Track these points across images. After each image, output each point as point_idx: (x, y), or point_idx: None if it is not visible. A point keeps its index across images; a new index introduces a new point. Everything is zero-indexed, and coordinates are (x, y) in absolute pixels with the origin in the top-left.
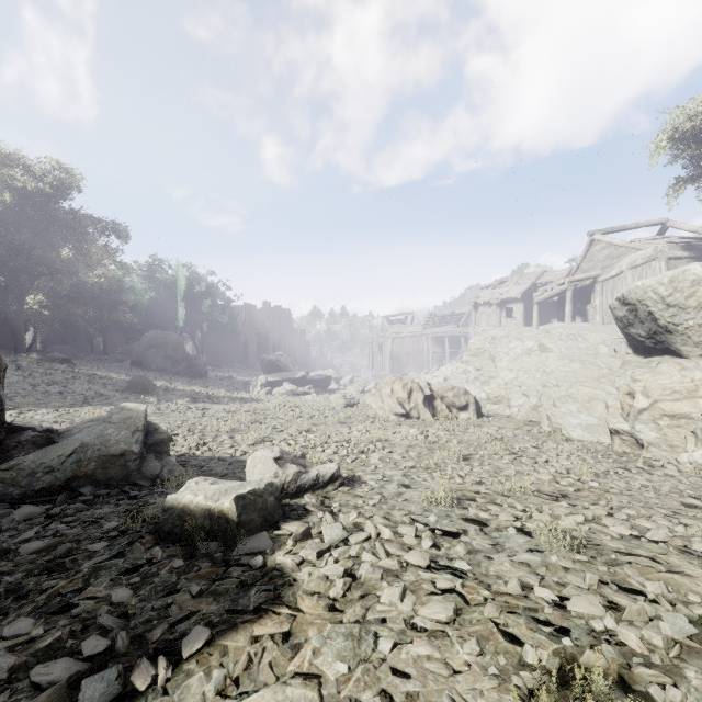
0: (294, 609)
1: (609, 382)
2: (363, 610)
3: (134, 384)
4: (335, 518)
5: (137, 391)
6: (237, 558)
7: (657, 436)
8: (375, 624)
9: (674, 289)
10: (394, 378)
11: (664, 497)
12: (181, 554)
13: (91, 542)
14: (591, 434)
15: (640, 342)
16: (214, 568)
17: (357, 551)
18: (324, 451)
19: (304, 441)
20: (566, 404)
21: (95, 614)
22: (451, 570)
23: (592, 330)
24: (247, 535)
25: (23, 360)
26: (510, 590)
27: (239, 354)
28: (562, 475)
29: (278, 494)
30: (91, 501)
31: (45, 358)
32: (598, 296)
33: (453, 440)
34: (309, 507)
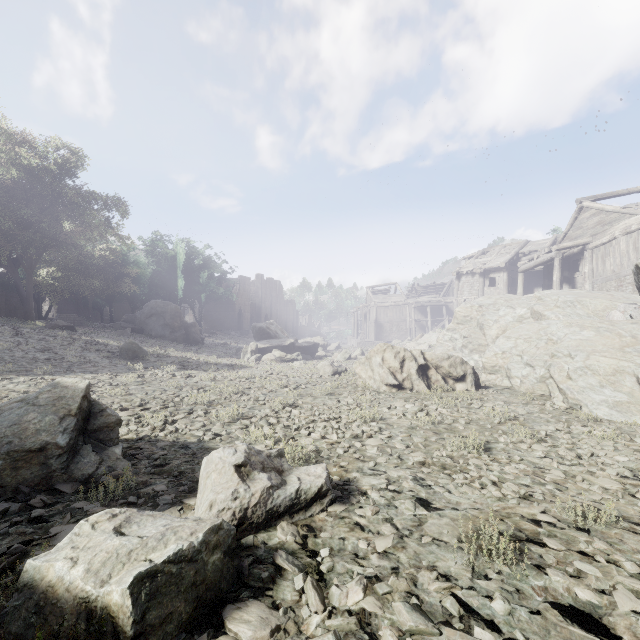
0: None
1: (637, 352)
2: None
3: (125, 351)
4: (323, 592)
5: (128, 357)
6: None
7: None
8: None
9: None
10: (385, 347)
11: None
12: None
13: None
14: (622, 414)
15: None
16: None
17: None
18: (309, 434)
19: (287, 419)
20: (584, 376)
21: None
22: None
23: (590, 297)
24: None
25: (26, 327)
26: None
27: (234, 323)
28: (632, 482)
29: (229, 541)
30: None
31: (49, 325)
32: (587, 264)
33: (460, 420)
34: (281, 562)
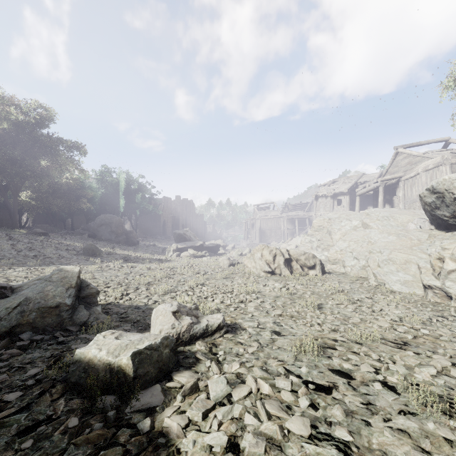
0: None
1: (419, 249)
2: None
3: (86, 250)
4: (220, 367)
5: (89, 254)
6: (128, 418)
7: None
8: None
9: None
10: (263, 247)
11: None
12: (80, 408)
13: (9, 390)
14: (408, 288)
15: (443, 221)
16: (105, 430)
17: (239, 411)
18: (213, 300)
19: (199, 292)
20: (388, 265)
21: None
22: (333, 442)
23: (400, 213)
24: (142, 387)
25: (15, 233)
26: None
27: (160, 230)
28: (397, 323)
29: (172, 345)
30: (26, 346)
31: (30, 232)
32: (401, 190)
33: (308, 292)
34: (199, 356)
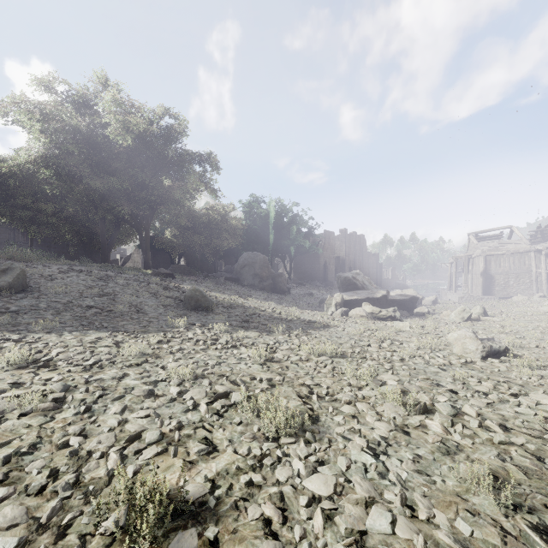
0: None
1: None
2: None
3: (187, 299)
4: None
5: (190, 307)
6: None
7: None
8: None
9: None
10: None
11: None
12: None
13: None
14: None
15: None
16: None
17: None
18: None
19: None
20: None
21: None
22: None
23: None
24: None
25: (130, 273)
26: None
27: (319, 274)
28: None
29: None
30: None
31: (154, 272)
32: None
33: None
34: None
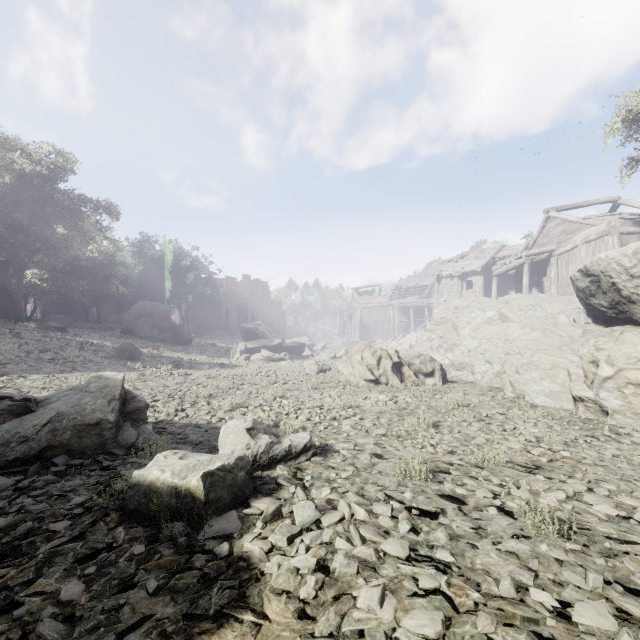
0: (259, 614)
1: (570, 350)
2: (337, 617)
3: (122, 351)
4: (307, 493)
5: (125, 357)
6: (202, 544)
7: (622, 403)
8: (352, 639)
9: (638, 260)
10: (364, 346)
11: (638, 468)
12: (144, 536)
13: (54, 520)
14: (554, 401)
15: (601, 312)
16: (176, 556)
17: (330, 536)
18: (297, 417)
19: (278, 407)
20: (529, 371)
21: (38, 617)
22: (433, 563)
23: (550, 301)
24: (215, 514)
25: (21, 328)
26: (503, 593)
27: (221, 323)
28: (532, 444)
29: (249, 467)
30: (63, 472)
31: (42, 326)
32: (553, 269)
33: (422, 406)
34: (281, 481)
